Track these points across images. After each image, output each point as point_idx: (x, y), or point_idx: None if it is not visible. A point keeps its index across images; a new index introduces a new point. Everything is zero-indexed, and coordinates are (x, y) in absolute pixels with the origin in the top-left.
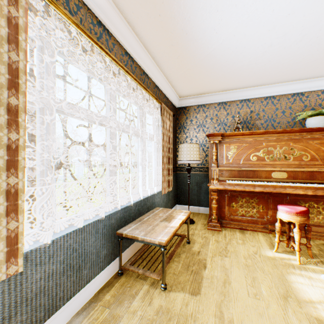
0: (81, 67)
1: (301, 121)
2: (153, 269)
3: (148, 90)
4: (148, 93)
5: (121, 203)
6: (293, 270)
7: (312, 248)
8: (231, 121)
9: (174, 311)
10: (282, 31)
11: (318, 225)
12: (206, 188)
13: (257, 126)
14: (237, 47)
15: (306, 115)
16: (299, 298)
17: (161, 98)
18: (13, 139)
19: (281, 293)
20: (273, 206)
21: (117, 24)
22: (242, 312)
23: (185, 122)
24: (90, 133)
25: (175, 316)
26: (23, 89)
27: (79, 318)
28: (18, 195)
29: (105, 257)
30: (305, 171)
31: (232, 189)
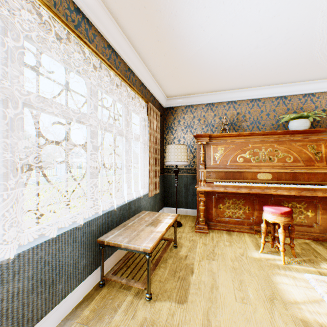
0: (56, 57)
1: (285, 124)
2: (138, 277)
3: (133, 88)
4: (133, 90)
5: (104, 207)
6: (278, 270)
7: (295, 248)
8: (218, 123)
9: (159, 323)
10: (268, 33)
11: (300, 224)
12: (194, 190)
13: (243, 128)
14: (224, 47)
15: (289, 118)
16: (284, 299)
17: (148, 97)
18: None
19: (268, 296)
20: (258, 207)
21: (98, 13)
22: (230, 319)
23: (173, 123)
24: (68, 132)
25: None
26: None
27: None
28: None
29: (84, 268)
30: (288, 172)
31: (219, 191)
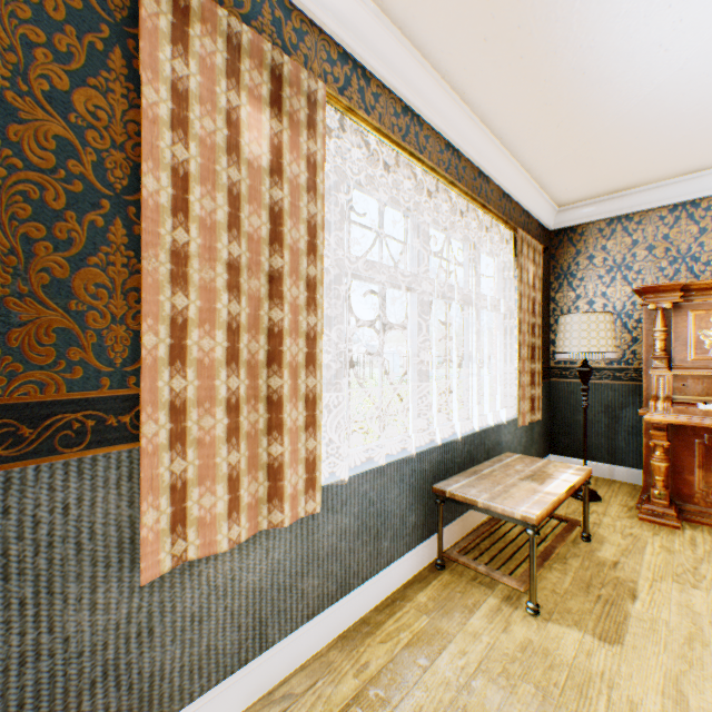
0: (375, 194)
1: None
2: (504, 572)
3: (488, 209)
4: (489, 214)
5: (437, 435)
6: None
7: None
8: None
9: (559, 656)
10: None
11: None
12: (632, 421)
13: None
14: None
15: None
16: None
17: (515, 217)
18: (311, 324)
19: None
20: None
21: (434, 99)
22: None
23: (573, 263)
24: (382, 305)
25: (563, 665)
26: (320, 252)
27: (380, 616)
28: (316, 403)
29: (413, 529)
30: None
31: None
